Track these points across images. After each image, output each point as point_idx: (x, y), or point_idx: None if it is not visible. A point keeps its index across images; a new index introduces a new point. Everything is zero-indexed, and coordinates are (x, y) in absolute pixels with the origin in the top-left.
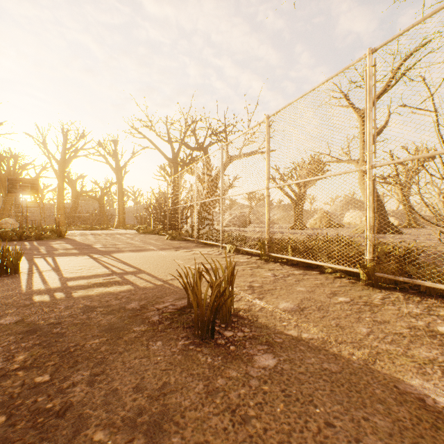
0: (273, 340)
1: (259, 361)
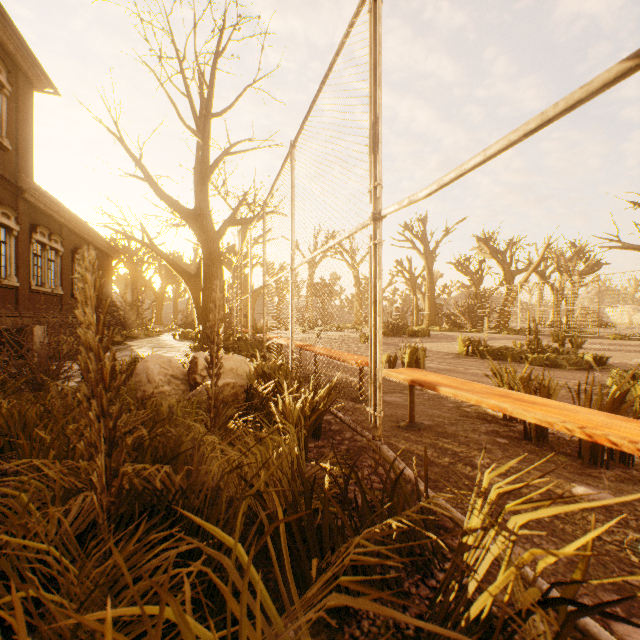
0: None
1: None
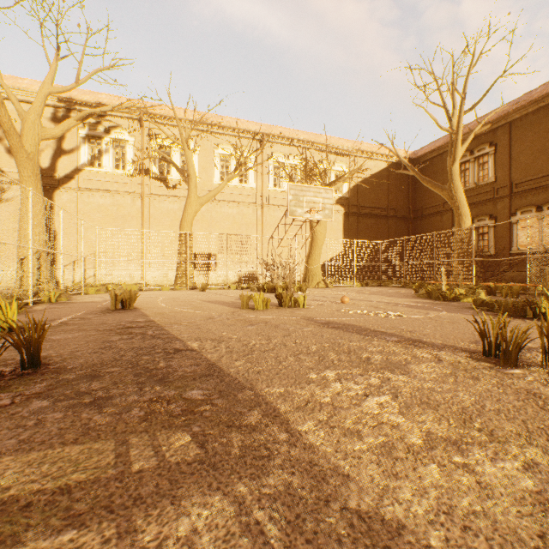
0: None
1: None
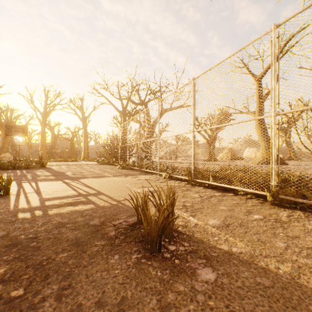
0: (210, 254)
1: (201, 274)
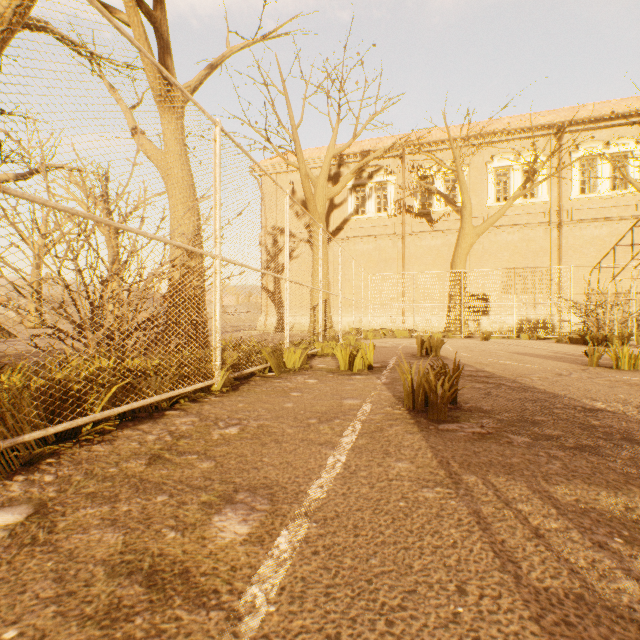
0: None
1: None
